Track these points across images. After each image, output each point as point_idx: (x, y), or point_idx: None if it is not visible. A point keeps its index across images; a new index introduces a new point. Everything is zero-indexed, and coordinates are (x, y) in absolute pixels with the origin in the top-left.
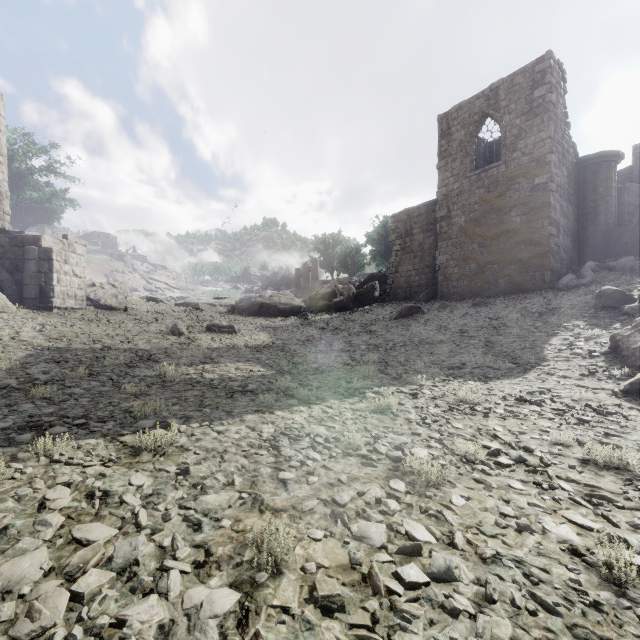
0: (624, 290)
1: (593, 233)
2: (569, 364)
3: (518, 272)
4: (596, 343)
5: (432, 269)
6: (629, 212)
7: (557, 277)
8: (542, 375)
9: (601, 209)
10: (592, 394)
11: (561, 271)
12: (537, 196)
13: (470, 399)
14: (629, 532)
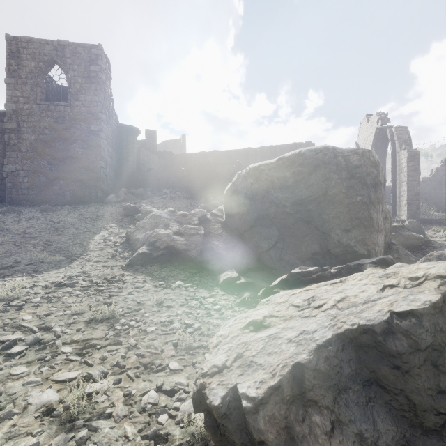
0: (138, 206)
1: (126, 171)
2: (102, 252)
3: (80, 188)
4: (120, 237)
5: (1, 175)
6: (143, 164)
7: (106, 195)
8: (83, 262)
9: (130, 158)
10: (110, 270)
11: (108, 192)
12: (93, 138)
13: (9, 296)
14: (98, 366)
